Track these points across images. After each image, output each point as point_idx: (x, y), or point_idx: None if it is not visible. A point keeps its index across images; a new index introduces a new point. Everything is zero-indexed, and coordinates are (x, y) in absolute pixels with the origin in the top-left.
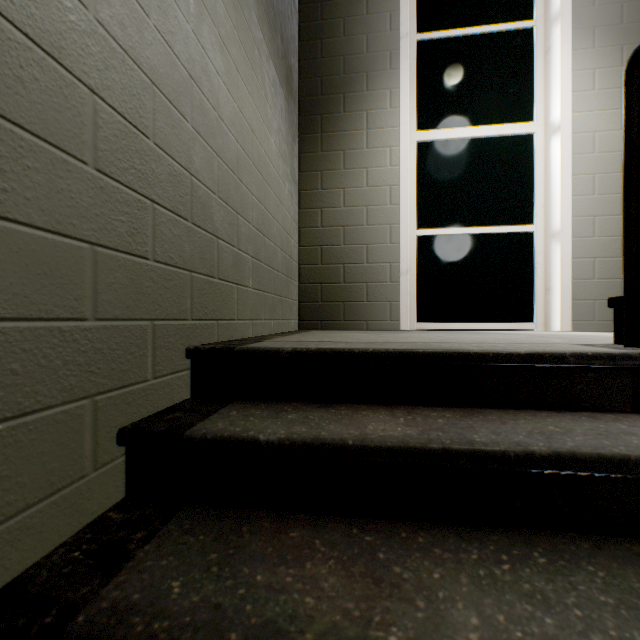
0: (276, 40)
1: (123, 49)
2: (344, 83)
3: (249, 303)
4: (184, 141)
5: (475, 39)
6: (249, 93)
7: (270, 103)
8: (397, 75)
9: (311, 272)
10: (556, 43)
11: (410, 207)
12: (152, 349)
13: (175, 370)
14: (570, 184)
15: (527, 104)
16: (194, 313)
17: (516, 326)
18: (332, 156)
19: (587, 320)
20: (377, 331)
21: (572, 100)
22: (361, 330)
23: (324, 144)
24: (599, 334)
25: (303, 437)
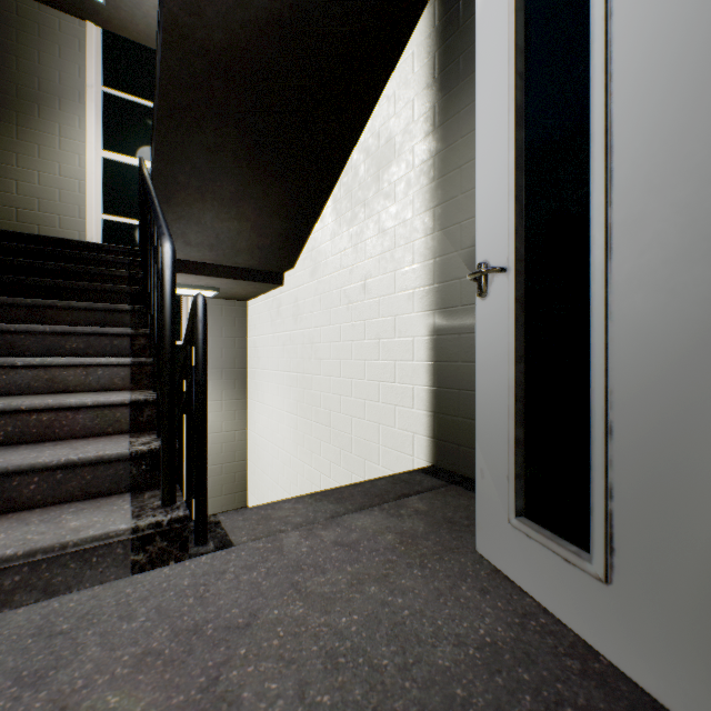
0: None
1: None
2: (40, 97)
3: None
4: None
5: (146, 108)
6: None
7: None
8: (86, 109)
9: (7, 226)
10: None
11: (99, 199)
12: None
13: None
14: None
15: None
16: None
17: None
18: (28, 146)
19: None
20: None
21: None
22: None
23: (20, 135)
24: None
25: None
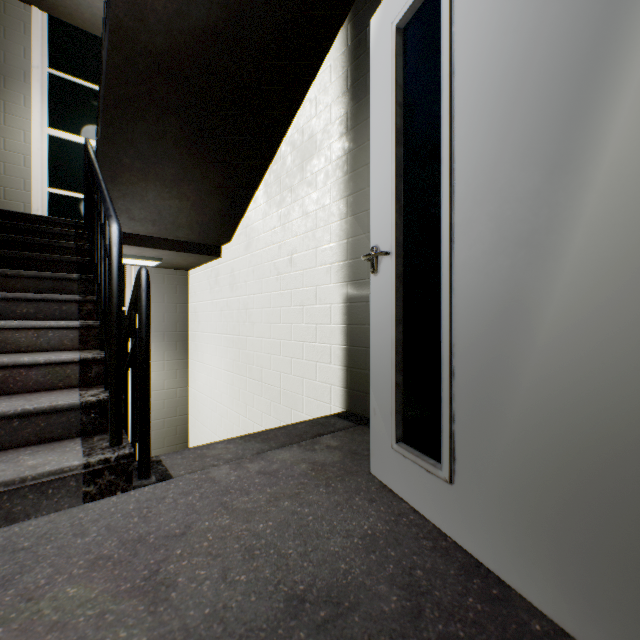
0: None
1: None
2: None
3: None
4: None
5: (91, 90)
6: None
7: None
8: (31, 88)
9: None
10: None
11: (44, 173)
12: None
13: None
14: None
15: None
16: None
17: None
18: None
19: None
20: None
21: None
22: None
23: None
24: None
25: None
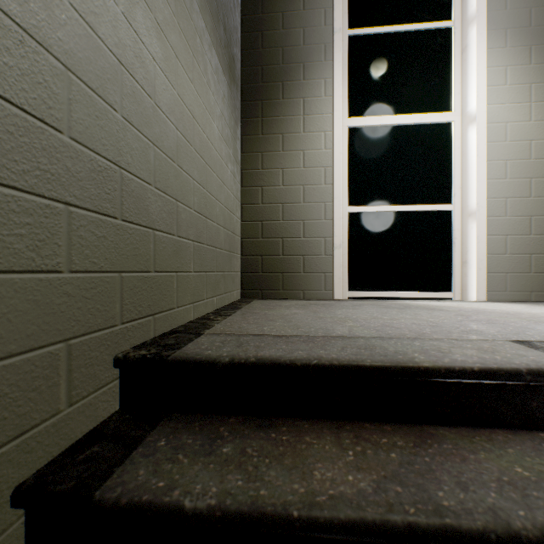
0: (219, 30)
1: (21, 27)
2: (283, 72)
3: (190, 287)
4: (111, 132)
5: (400, 36)
6: (190, 80)
7: (213, 89)
8: (331, 66)
9: (252, 245)
10: (473, 42)
11: (342, 186)
12: (66, 373)
13: (99, 386)
14: (485, 169)
15: (446, 96)
16: (125, 316)
17: (437, 295)
18: (272, 139)
19: (500, 291)
20: (313, 302)
21: (487, 93)
22: (298, 299)
23: (264, 127)
24: (517, 310)
25: (238, 504)
